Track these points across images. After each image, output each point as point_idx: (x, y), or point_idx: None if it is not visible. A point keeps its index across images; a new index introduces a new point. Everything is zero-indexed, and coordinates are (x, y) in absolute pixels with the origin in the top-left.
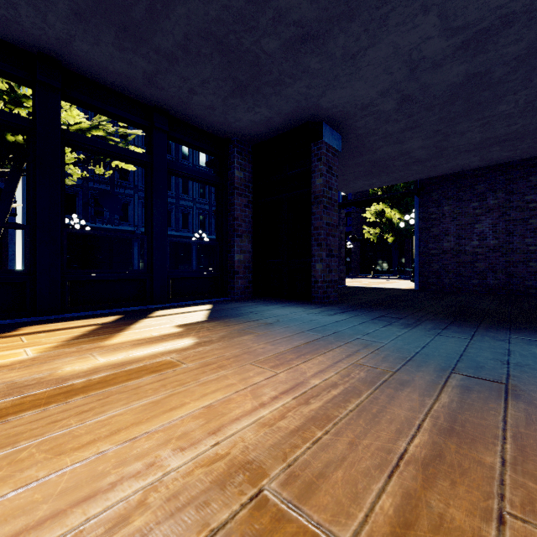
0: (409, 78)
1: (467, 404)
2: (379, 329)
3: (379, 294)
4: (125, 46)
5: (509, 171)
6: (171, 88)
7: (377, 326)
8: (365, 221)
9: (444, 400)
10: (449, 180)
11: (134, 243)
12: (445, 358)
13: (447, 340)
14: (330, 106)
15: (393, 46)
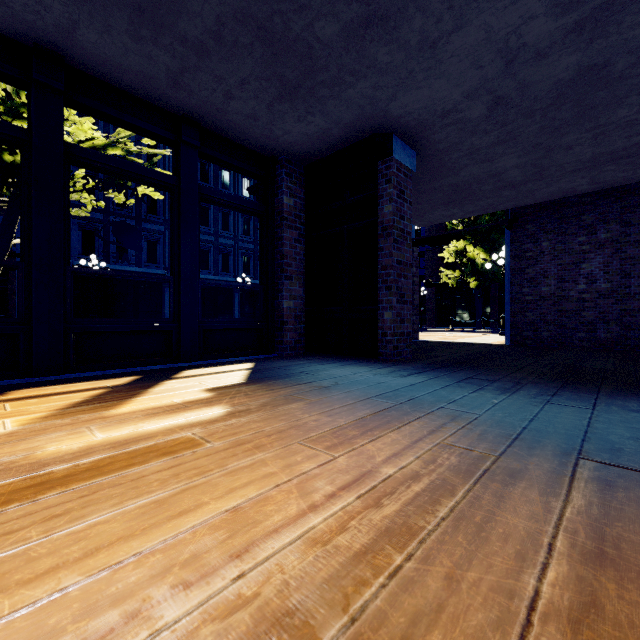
0: (505, 74)
1: (614, 508)
2: (468, 395)
3: (462, 350)
4: (142, 35)
5: (625, 197)
6: (202, 91)
7: (466, 391)
8: (442, 262)
9: (578, 502)
10: (548, 210)
11: (165, 289)
12: (565, 436)
13: (562, 410)
14: (402, 113)
15: (485, 29)
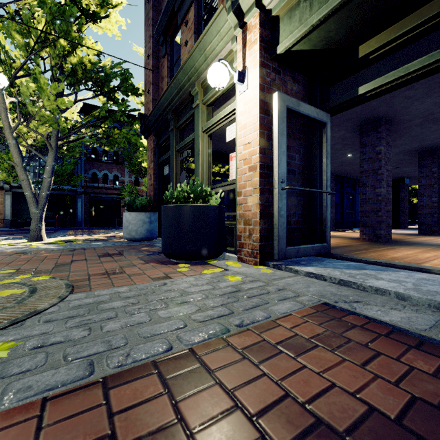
0: None
1: None
2: None
3: None
4: None
5: None
6: None
7: None
8: None
9: None
10: None
11: None
12: None
13: None
14: (408, 176)
15: None
